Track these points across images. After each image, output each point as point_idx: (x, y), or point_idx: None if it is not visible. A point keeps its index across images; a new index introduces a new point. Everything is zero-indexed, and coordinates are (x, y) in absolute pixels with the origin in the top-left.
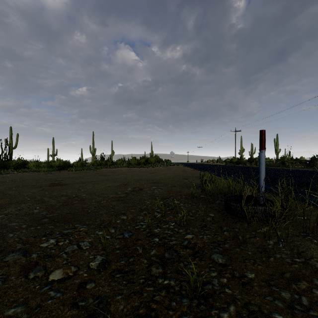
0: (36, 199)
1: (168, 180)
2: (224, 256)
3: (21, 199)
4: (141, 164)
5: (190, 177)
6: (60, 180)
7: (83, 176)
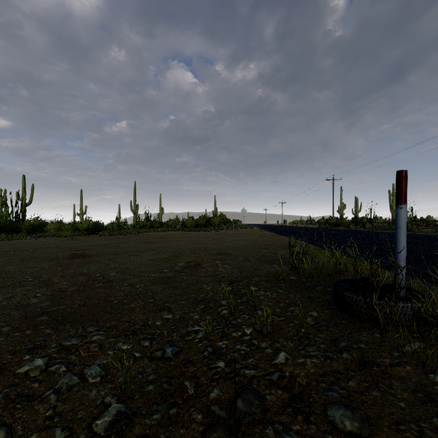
0: (41, 280)
1: (239, 250)
2: (354, 413)
3: (20, 280)
4: (201, 226)
5: (270, 246)
6: (85, 249)
7: (118, 244)
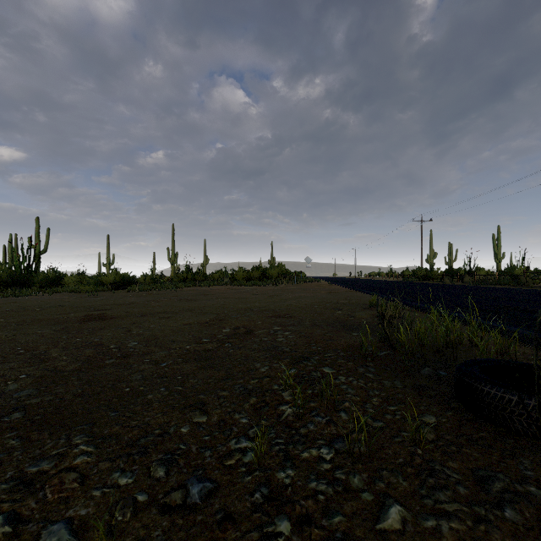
0: (35, 353)
1: (304, 311)
2: None
3: (6, 353)
4: (254, 279)
5: (345, 306)
6: (106, 308)
7: (148, 302)
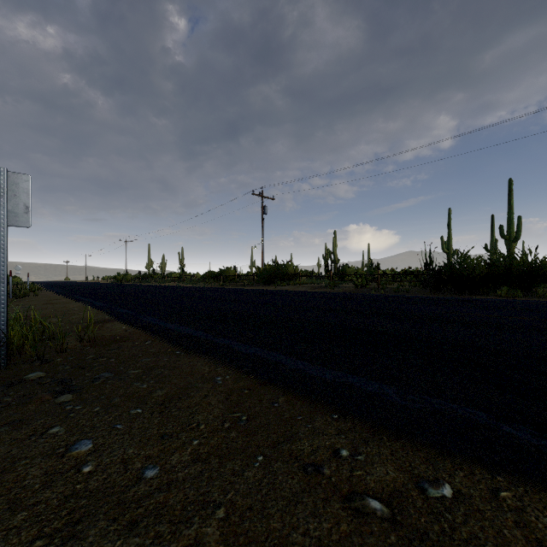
0: None
1: None
2: None
3: None
4: None
5: None
6: None
7: None
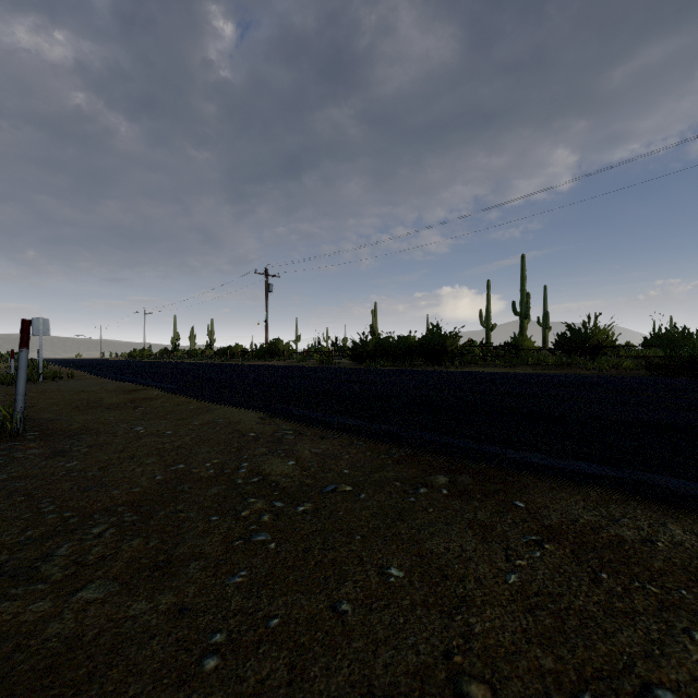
0: None
1: None
2: None
3: None
4: None
5: None
6: None
7: None
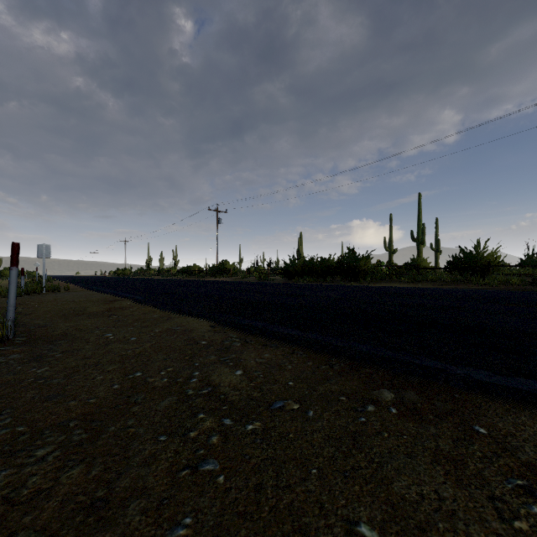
0: None
1: None
2: None
3: None
4: None
5: None
6: None
7: None
